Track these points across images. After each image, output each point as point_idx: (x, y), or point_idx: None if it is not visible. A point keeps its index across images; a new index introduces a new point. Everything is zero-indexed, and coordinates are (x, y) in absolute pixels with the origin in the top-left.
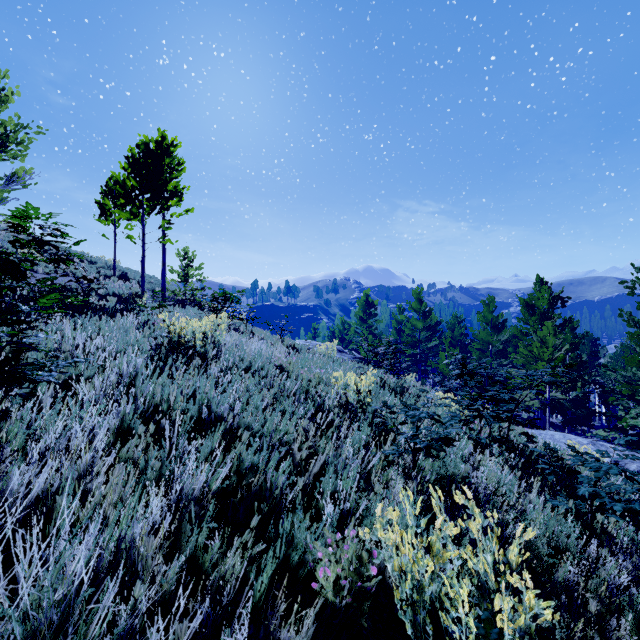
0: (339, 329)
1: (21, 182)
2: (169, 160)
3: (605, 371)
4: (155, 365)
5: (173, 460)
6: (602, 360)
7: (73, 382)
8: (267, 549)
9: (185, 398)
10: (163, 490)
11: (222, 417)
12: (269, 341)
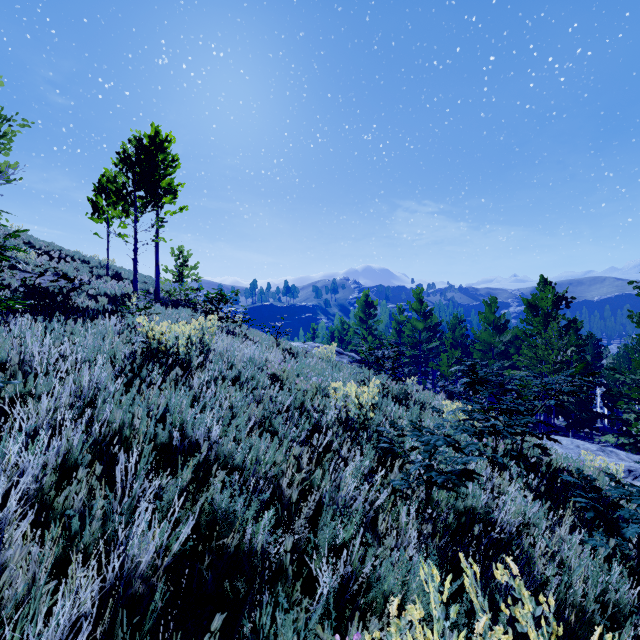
0: (338, 330)
1: (4, 177)
2: (163, 156)
3: (613, 374)
4: (127, 377)
5: (117, 519)
6: (604, 361)
7: (6, 407)
8: (242, 637)
9: (151, 422)
10: (95, 569)
11: (198, 444)
12: (263, 345)
